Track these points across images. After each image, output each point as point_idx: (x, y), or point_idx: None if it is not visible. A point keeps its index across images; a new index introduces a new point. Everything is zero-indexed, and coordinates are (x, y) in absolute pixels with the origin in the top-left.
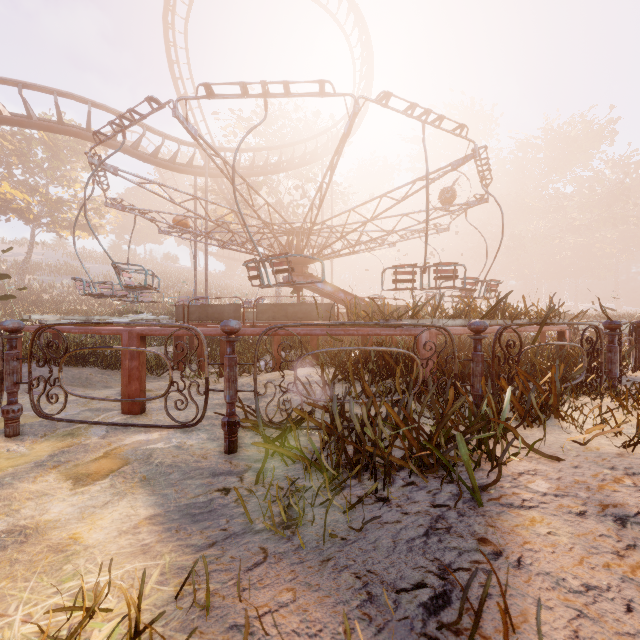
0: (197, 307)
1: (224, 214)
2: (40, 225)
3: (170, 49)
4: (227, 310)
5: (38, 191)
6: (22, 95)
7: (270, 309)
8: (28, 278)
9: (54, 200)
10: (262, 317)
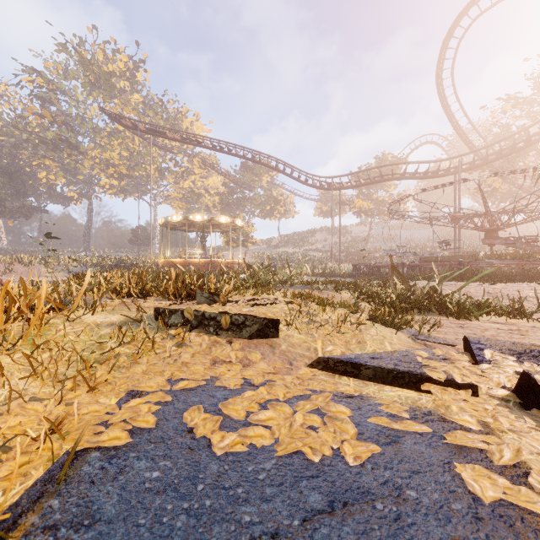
0: (423, 258)
1: (492, 182)
2: (374, 217)
3: (441, 93)
4: (432, 259)
5: (373, 199)
6: (368, 174)
7: (447, 258)
8: (368, 245)
9: (380, 201)
10: (444, 261)
